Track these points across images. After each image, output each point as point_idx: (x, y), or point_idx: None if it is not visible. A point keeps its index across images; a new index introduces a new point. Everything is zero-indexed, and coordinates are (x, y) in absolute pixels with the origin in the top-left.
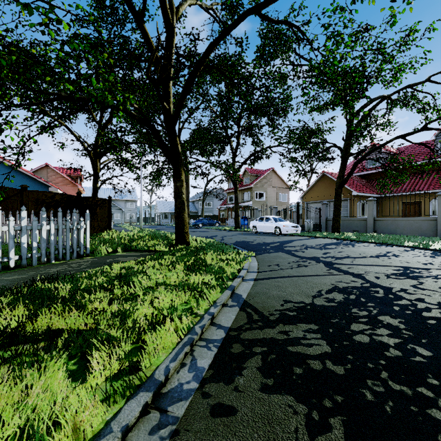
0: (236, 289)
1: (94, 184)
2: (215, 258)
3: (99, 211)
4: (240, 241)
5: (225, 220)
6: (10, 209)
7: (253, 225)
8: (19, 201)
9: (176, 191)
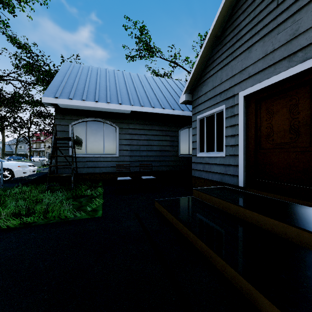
0: None
1: None
2: None
3: None
4: None
5: None
6: None
7: (33, 159)
8: None
9: None
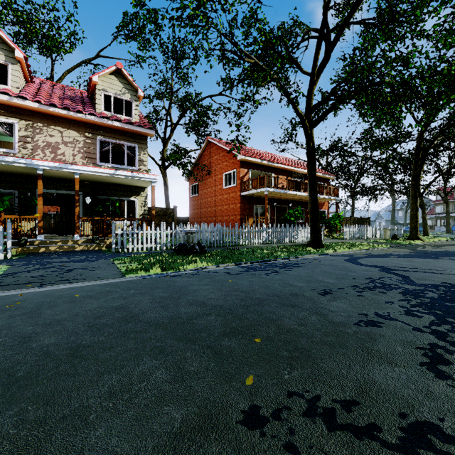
0: (453, 240)
1: (353, 210)
2: (445, 237)
3: (366, 223)
4: (453, 237)
5: (433, 228)
6: (348, 224)
7: None
8: (349, 221)
9: (423, 218)
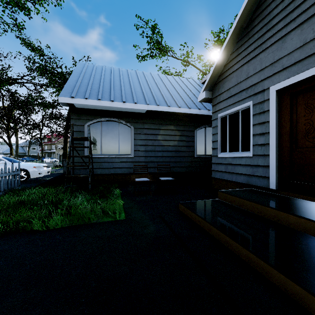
0: None
1: None
2: None
3: None
4: None
5: None
6: None
7: (45, 160)
8: None
9: (11, 153)
